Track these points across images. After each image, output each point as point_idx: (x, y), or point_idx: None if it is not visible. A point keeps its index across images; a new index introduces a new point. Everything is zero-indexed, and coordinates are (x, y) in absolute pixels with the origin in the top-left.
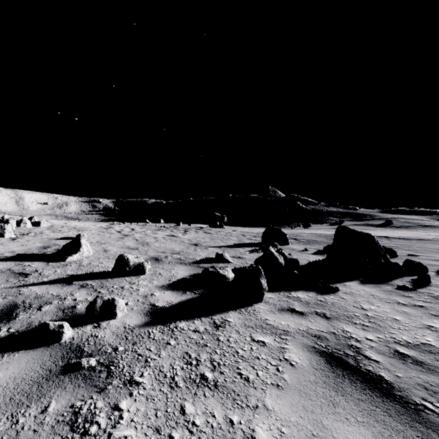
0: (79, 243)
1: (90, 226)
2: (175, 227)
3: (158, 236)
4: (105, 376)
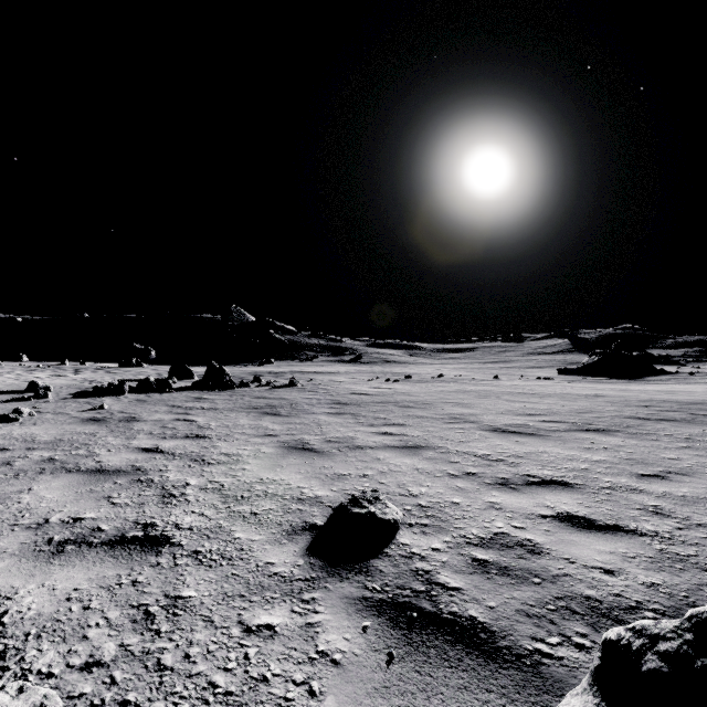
0: None
1: None
2: (57, 367)
3: (39, 376)
4: (57, 403)
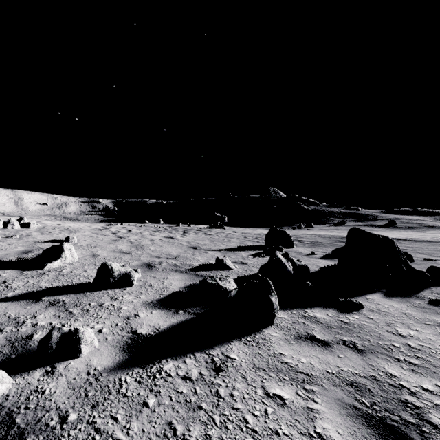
0: (61, 248)
1: (84, 227)
2: (174, 228)
3: (155, 238)
4: None
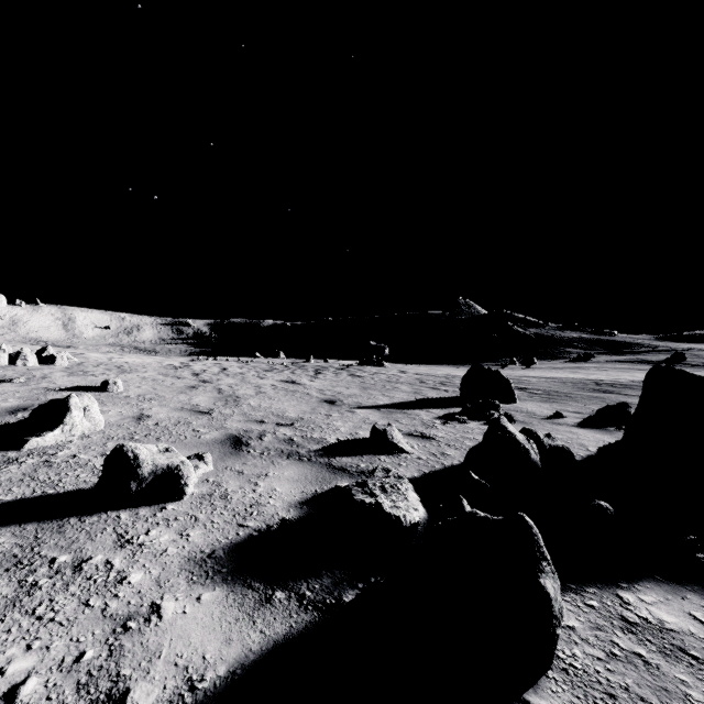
0: (64, 406)
1: (151, 363)
2: (301, 365)
3: (264, 382)
4: None
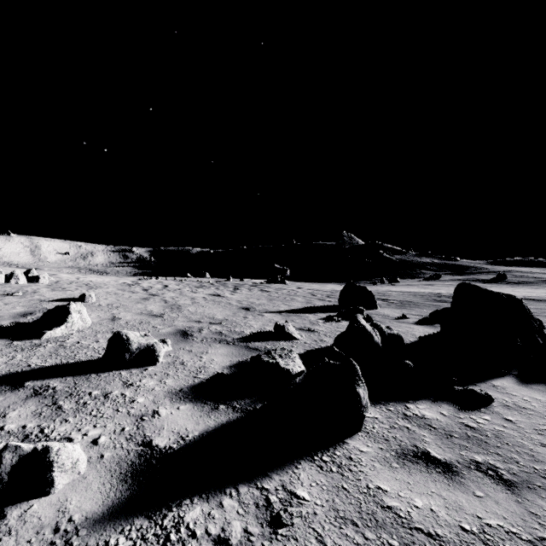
0: (66, 310)
1: (109, 281)
2: (223, 283)
3: (196, 295)
4: None
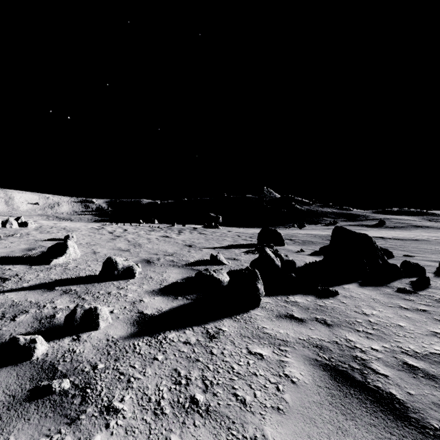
0: (65, 245)
1: (81, 226)
2: (169, 227)
3: (151, 237)
4: (79, 403)
